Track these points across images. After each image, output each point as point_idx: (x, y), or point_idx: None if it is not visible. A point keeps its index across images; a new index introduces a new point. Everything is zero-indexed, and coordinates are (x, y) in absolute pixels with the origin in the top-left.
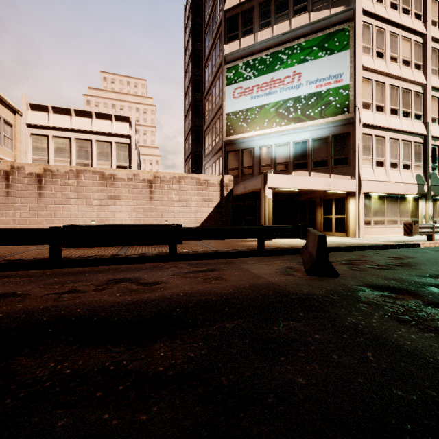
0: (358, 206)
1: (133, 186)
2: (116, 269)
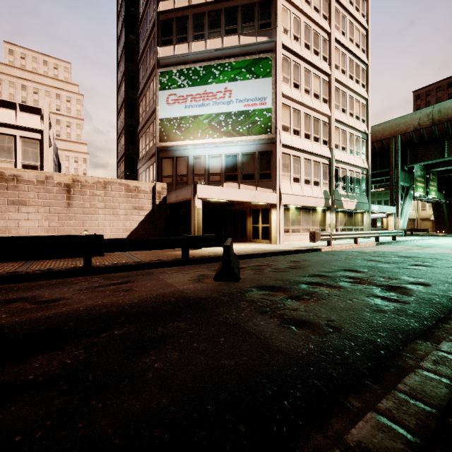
0: (279, 216)
1: (45, 191)
2: (10, 288)
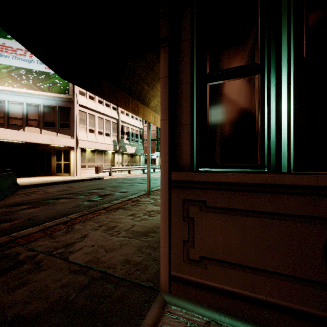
0: (76, 156)
1: None
2: None
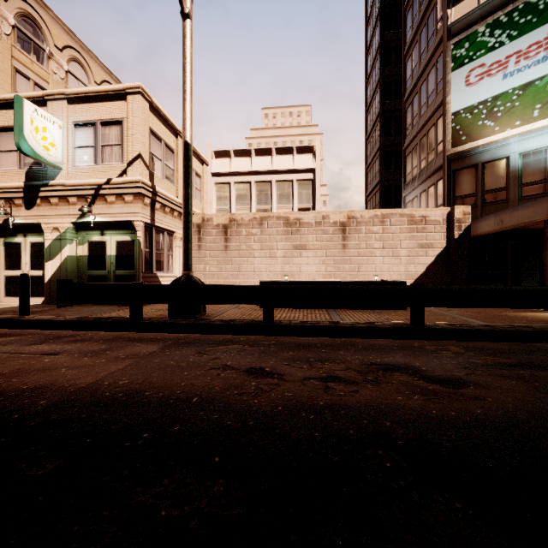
0: None
1: (322, 232)
2: (353, 344)
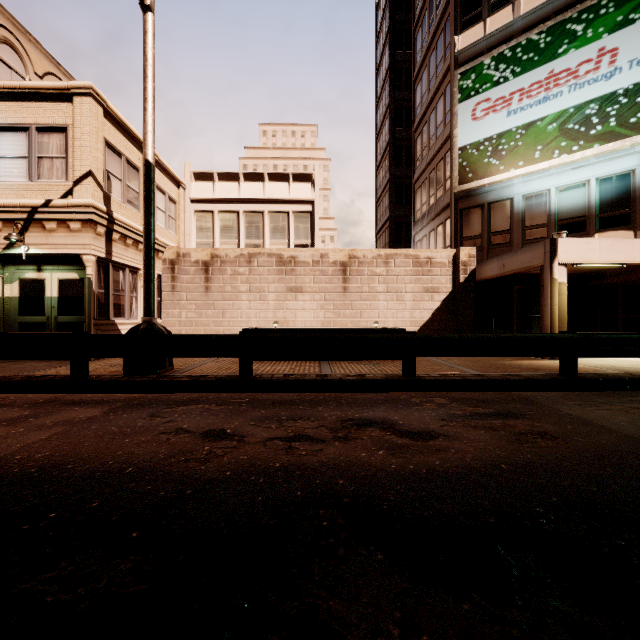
0: None
1: (320, 273)
2: (336, 399)
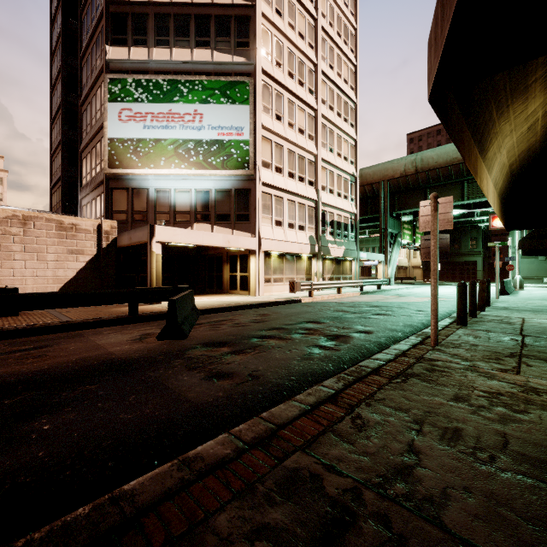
0: (258, 264)
1: None
2: None
